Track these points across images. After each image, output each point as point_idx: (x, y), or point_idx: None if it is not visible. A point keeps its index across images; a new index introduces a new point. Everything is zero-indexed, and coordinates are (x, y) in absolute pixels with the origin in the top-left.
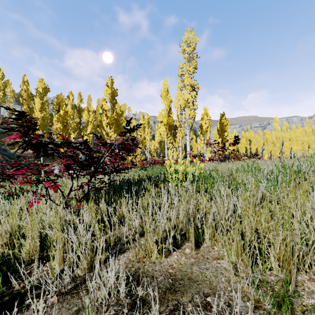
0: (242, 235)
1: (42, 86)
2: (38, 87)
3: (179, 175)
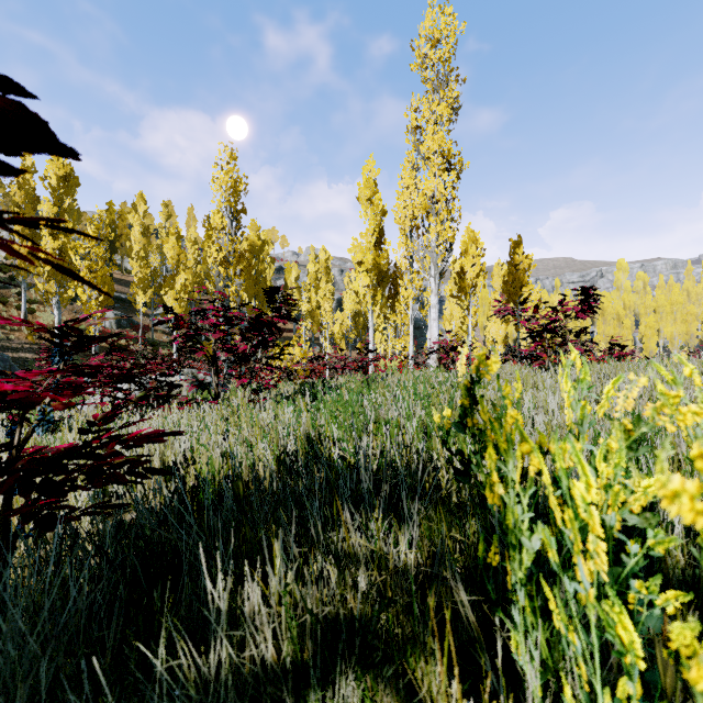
0: None
1: (57, 171)
2: (47, 174)
3: None
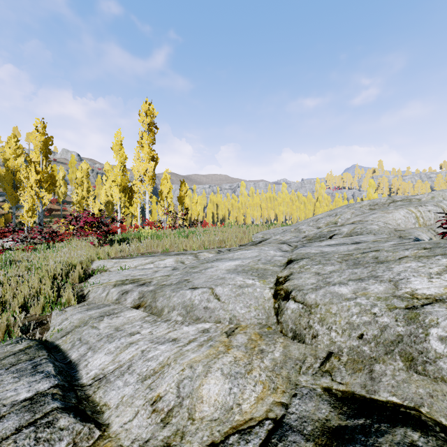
0: (163, 244)
1: None
2: None
3: (146, 233)
